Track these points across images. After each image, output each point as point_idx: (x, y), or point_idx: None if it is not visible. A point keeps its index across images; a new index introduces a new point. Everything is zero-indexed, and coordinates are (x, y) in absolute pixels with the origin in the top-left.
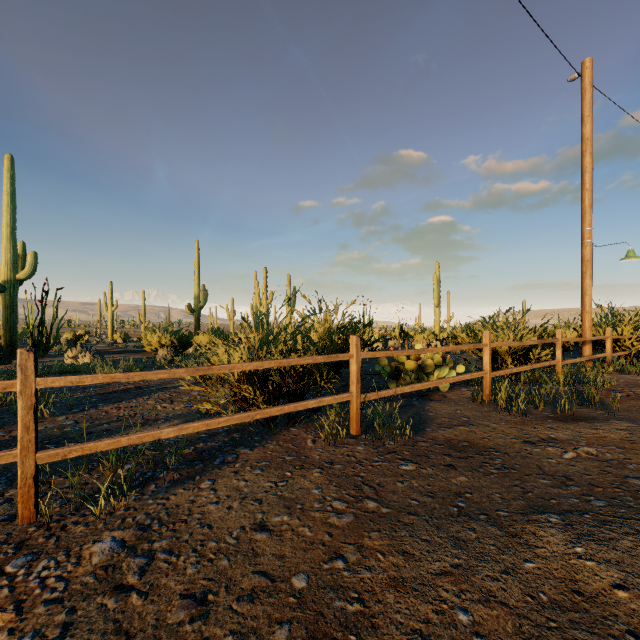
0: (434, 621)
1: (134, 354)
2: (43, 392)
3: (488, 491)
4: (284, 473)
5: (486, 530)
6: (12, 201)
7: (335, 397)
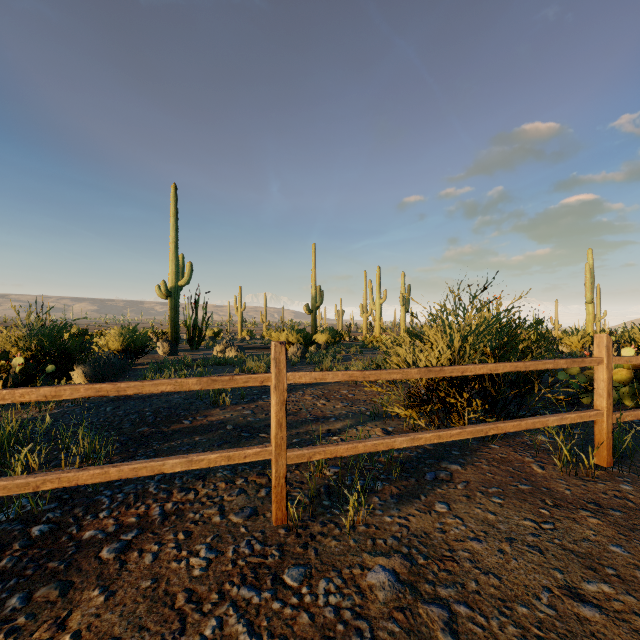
0: None
1: (263, 350)
2: None
3: None
4: (537, 509)
5: None
6: (176, 222)
7: (580, 414)
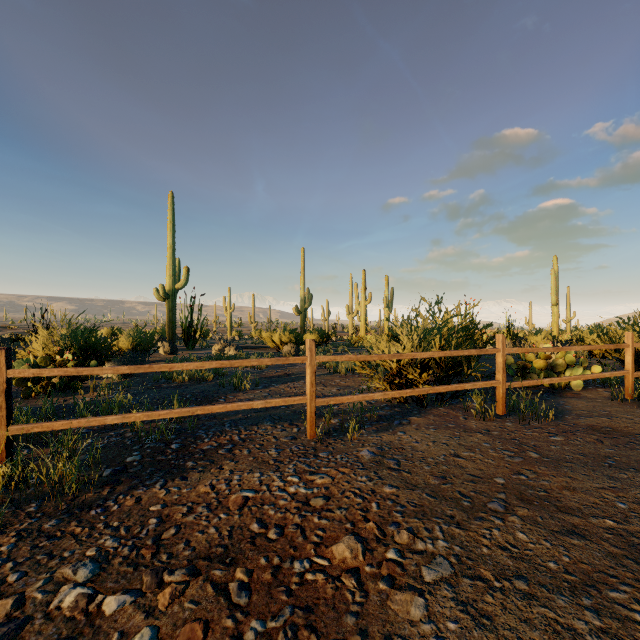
0: (600, 504)
1: (255, 349)
2: (239, 373)
3: (635, 458)
4: (453, 433)
5: (635, 475)
6: (173, 228)
7: (485, 382)
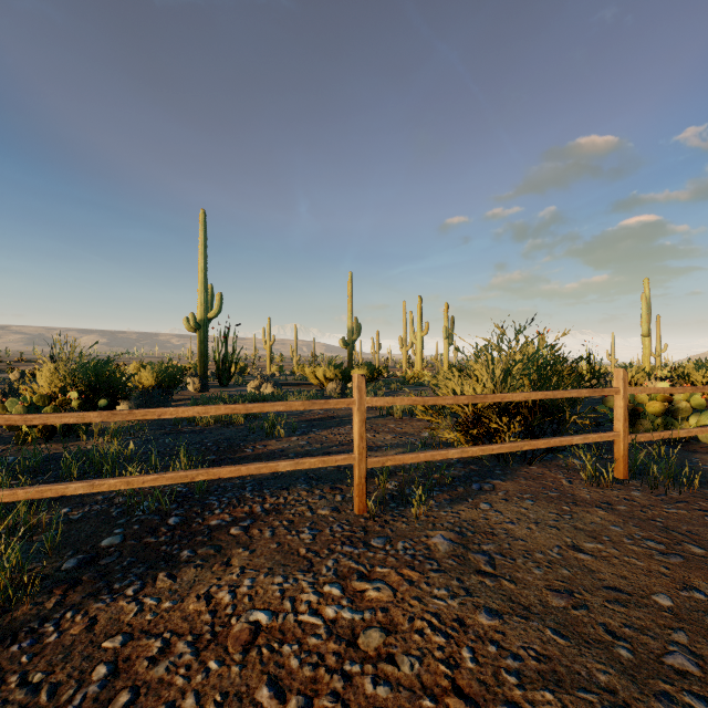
0: None
1: (297, 387)
2: (272, 415)
3: None
4: (560, 507)
5: None
6: (205, 250)
7: (600, 435)
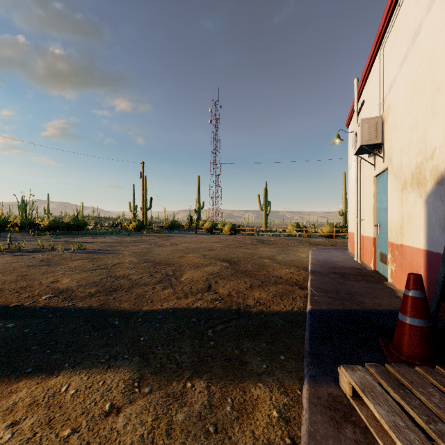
0: None
1: None
2: None
3: None
4: None
5: None
6: (345, 187)
7: None
